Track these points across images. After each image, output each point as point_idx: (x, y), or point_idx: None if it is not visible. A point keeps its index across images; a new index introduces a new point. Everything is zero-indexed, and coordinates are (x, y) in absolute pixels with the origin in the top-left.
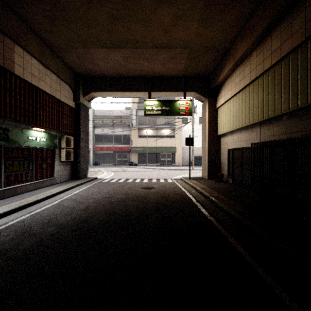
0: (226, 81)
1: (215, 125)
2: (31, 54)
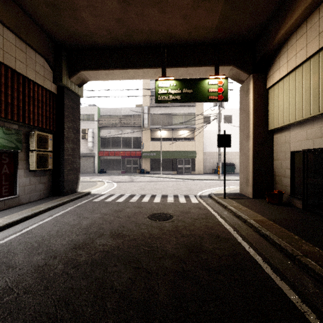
0: (291, 37)
1: (265, 115)
2: None
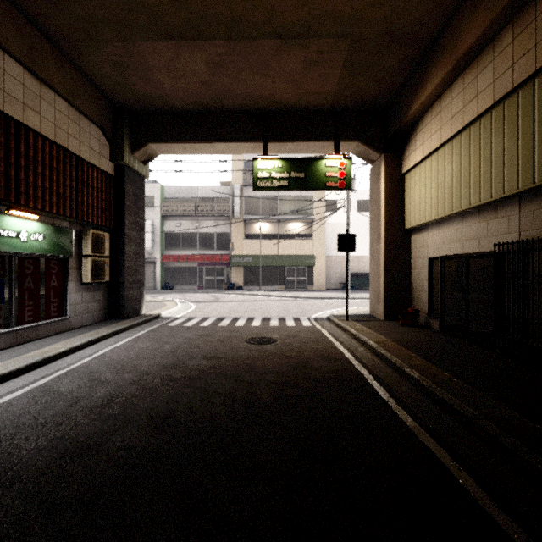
0: (426, 114)
1: (401, 209)
2: (1, 46)
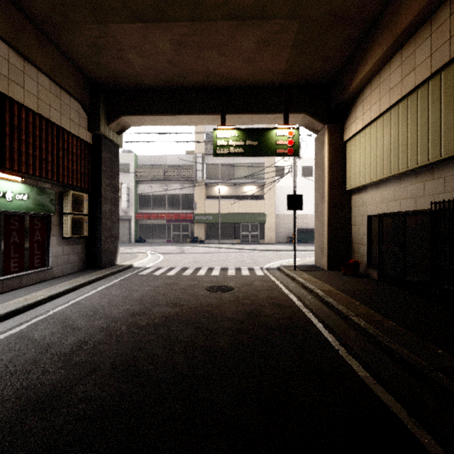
0: (366, 88)
1: (342, 172)
2: None
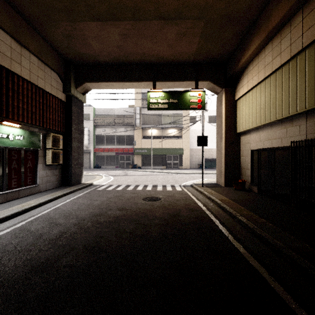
0: (250, 65)
1: (234, 121)
2: None
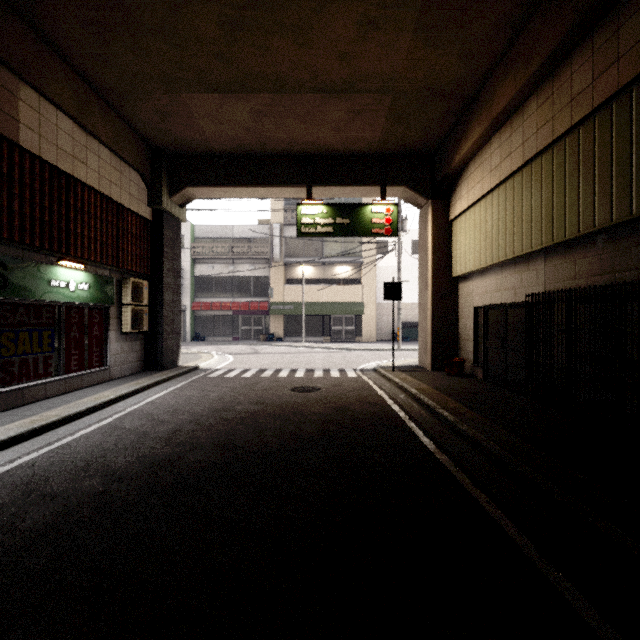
0: (470, 164)
1: (448, 257)
2: (56, 104)
